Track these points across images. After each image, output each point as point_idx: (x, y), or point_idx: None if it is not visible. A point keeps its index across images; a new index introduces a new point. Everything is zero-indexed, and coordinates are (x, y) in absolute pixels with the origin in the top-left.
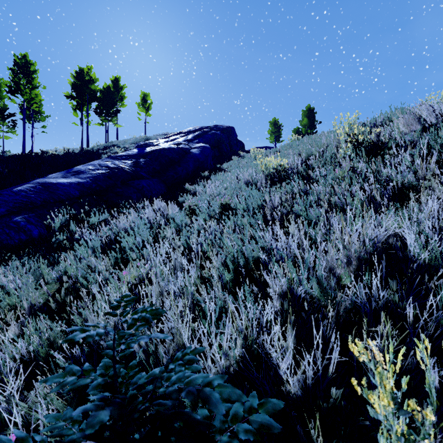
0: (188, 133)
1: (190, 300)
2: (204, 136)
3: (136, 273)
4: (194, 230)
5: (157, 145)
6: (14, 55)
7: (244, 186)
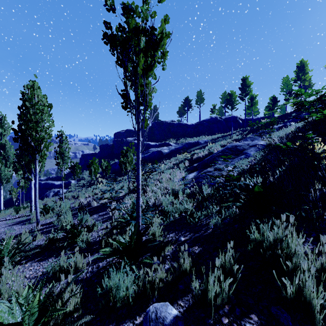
0: None
1: None
2: None
3: None
4: None
5: None
6: (296, 64)
7: None
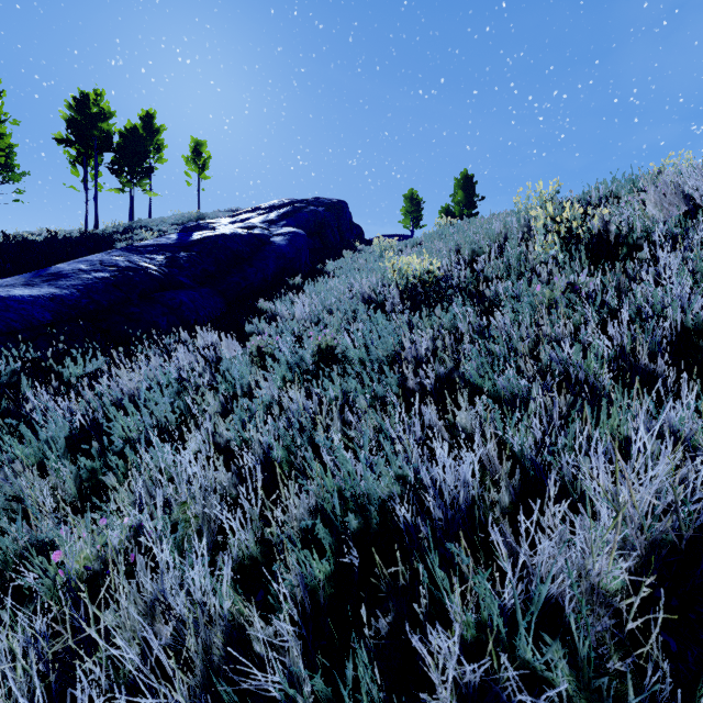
0: (271, 209)
1: (218, 644)
2: (297, 214)
3: (92, 549)
4: (256, 414)
5: (213, 229)
6: None
7: (362, 310)
